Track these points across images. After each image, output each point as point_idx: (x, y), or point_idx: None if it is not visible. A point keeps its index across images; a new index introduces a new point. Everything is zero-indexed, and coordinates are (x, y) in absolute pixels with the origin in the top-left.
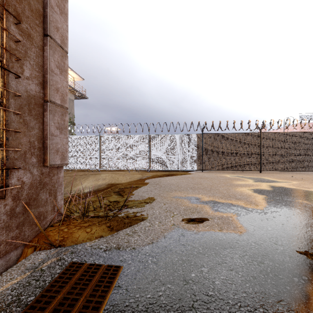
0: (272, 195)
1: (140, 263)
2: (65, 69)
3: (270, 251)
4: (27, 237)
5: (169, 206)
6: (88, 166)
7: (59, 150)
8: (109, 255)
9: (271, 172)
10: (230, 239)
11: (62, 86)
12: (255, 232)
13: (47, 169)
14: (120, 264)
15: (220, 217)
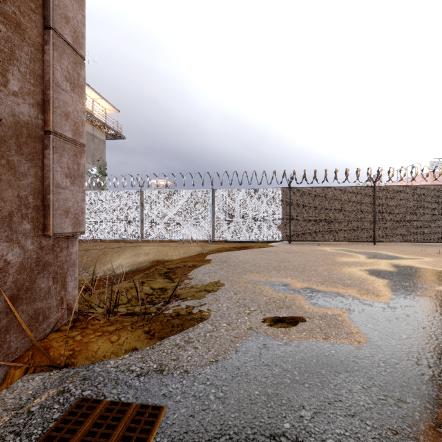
0: (398, 279)
1: (195, 401)
2: (81, 84)
3: (413, 377)
4: (15, 351)
5: (243, 296)
6: (124, 234)
7: (71, 211)
8: (144, 383)
9: (389, 244)
10: (342, 355)
11: (75, 111)
12: (381, 342)
13: (50, 240)
14: (162, 403)
15: (322, 315)
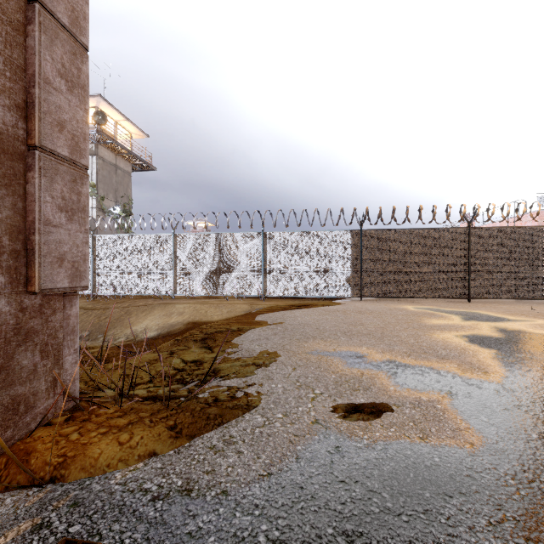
0: (509, 349)
1: None
2: (82, 84)
3: None
4: None
5: (305, 373)
6: (153, 289)
7: (67, 258)
8: (162, 513)
9: (488, 301)
10: (451, 465)
11: (73, 119)
12: (504, 445)
13: (37, 299)
14: None
15: (415, 402)
